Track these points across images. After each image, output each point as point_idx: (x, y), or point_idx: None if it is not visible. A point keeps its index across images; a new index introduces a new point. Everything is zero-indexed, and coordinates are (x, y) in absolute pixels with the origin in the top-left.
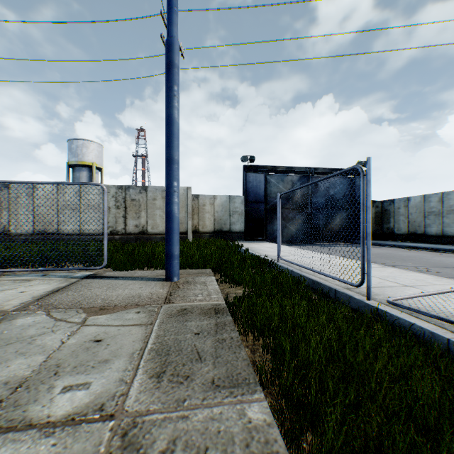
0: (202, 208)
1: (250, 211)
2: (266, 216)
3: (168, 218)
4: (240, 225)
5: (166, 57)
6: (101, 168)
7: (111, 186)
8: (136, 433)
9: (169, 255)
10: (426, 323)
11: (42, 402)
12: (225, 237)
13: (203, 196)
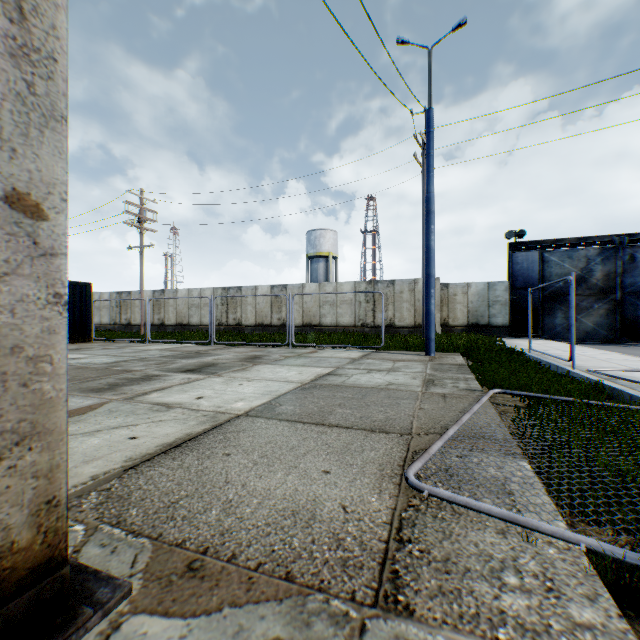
0: (452, 299)
1: (517, 300)
2: (542, 305)
3: (427, 314)
4: (502, 317)
5: (426, 207)
6: (336, 257)
7: (362, 282)
8: (432, 374)
9: (428, 339)
10: (590, 375)
11: (401, 370)
12: (481, 332)
13: (453, 284)
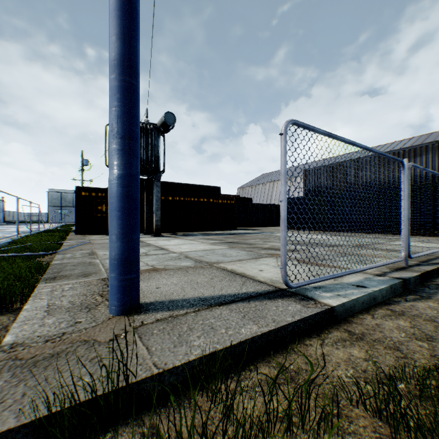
0: None
1: None
2: None
3: None
4: None
5: None
6: None
7: None
8: (93, 259)
9: None
10: None
11: None
12: None
13: None
